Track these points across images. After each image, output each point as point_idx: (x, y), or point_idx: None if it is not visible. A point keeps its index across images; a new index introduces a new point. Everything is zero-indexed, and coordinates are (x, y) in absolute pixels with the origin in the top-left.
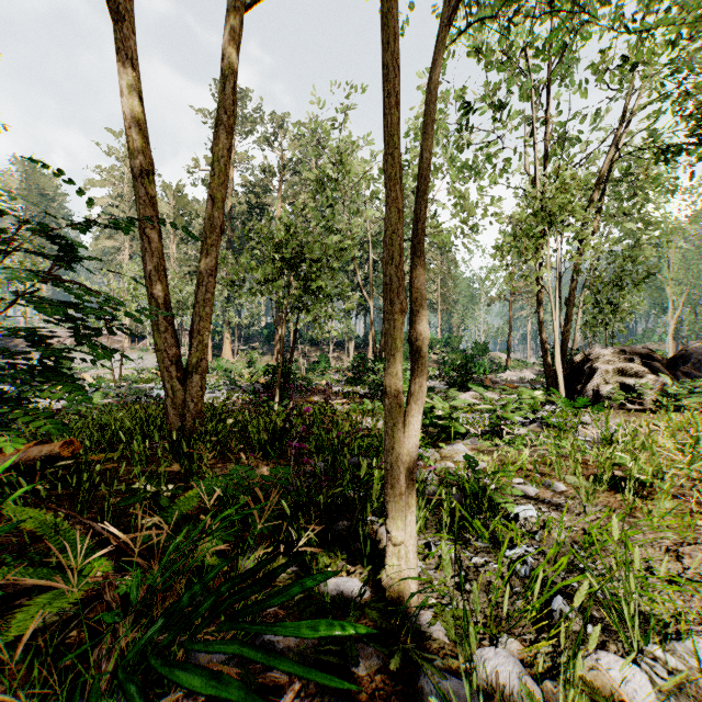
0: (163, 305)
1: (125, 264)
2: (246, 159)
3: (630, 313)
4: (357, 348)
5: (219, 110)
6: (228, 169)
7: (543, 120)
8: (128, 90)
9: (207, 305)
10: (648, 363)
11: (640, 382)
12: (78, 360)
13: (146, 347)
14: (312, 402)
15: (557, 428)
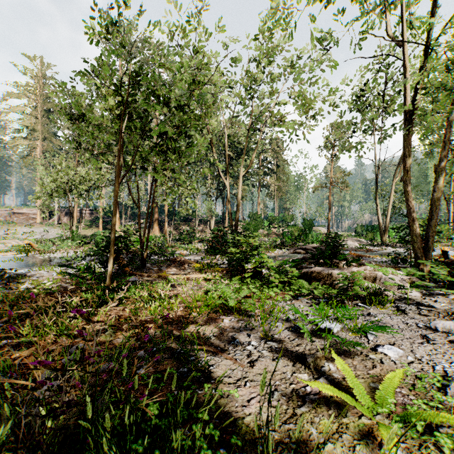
0: None
1: (37, 158)
2: None
3: None
4: (216, 223)
5: None
6: None
7: None
8: None
9: None
10: None
11: None
12: None
13: (52, 222)
14: None
15: None
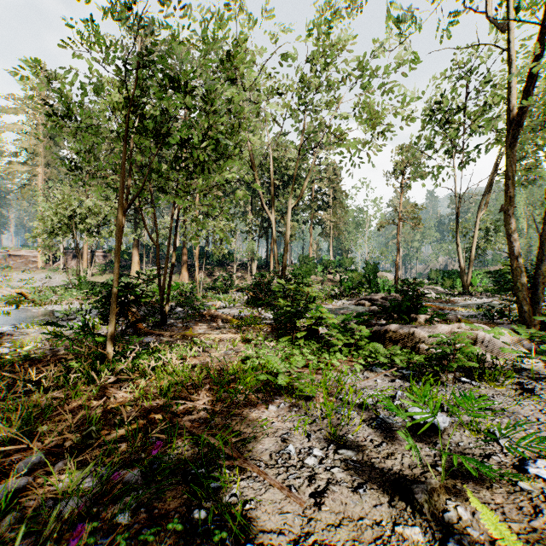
0: None
1: (38, 188)
2: None
3: None
4: (259, 268)
5: None
6: None
7: None
8: None
9: None
10: None
11: None
12: None
13: (57, 267)
14: None
15: None
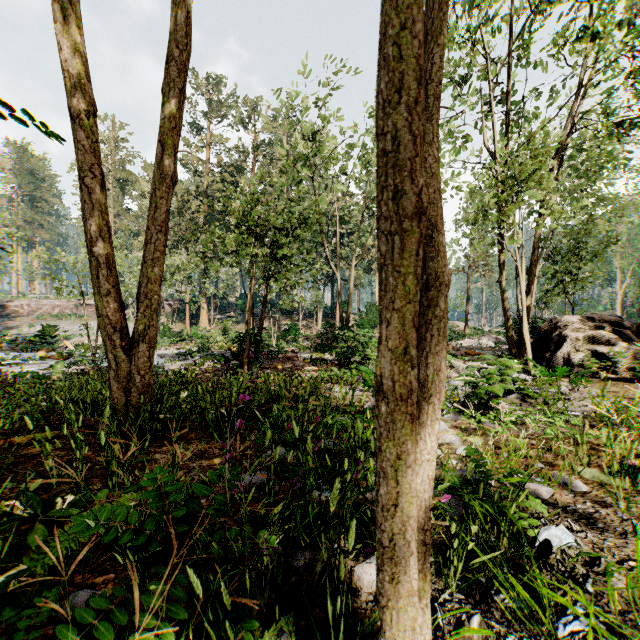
0: (105, 265)
1: None
2: (221, 141)
3: (590, 282)
4: (325, 317)
5: (170, 46)
6: (180, 113)
7: (504, 96)
8: (63, 18)
9: (156, 265)
10: (618, 331)
11: (613, 350)
12: (64, 328)
13: (128, 316)
14: (277, 371)
15: (542, 401)
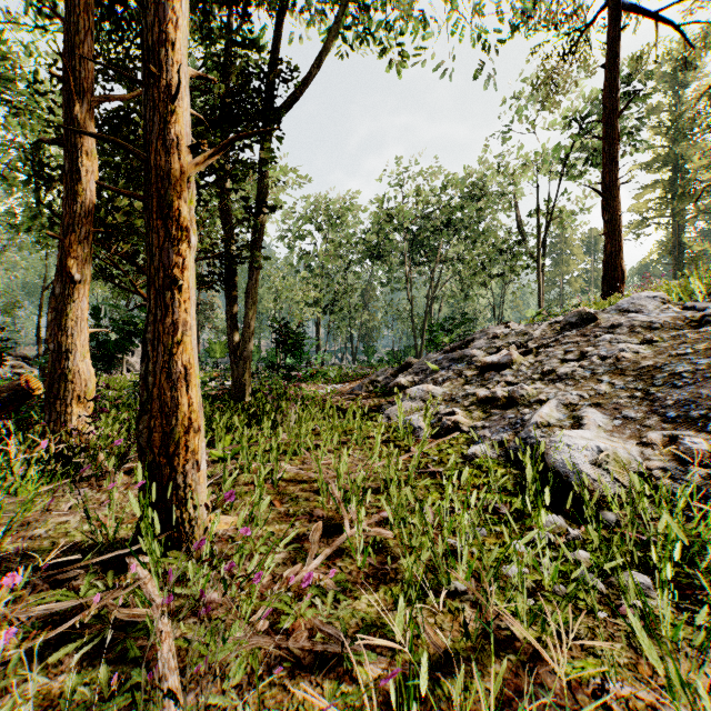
0: None
1: None
2: None
3: None
4: None
5: None
6: None
7: None
8: None
9: None
10: (28, 361)
11: (28, 371)
12: None
13: None
14: None
15: None
